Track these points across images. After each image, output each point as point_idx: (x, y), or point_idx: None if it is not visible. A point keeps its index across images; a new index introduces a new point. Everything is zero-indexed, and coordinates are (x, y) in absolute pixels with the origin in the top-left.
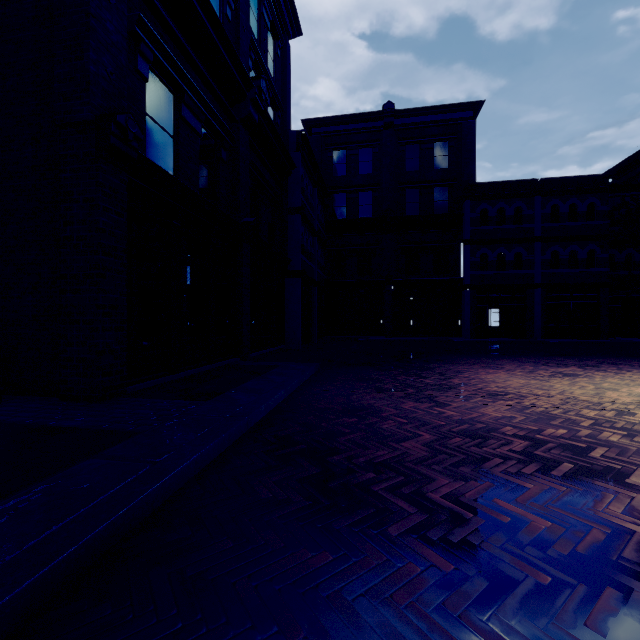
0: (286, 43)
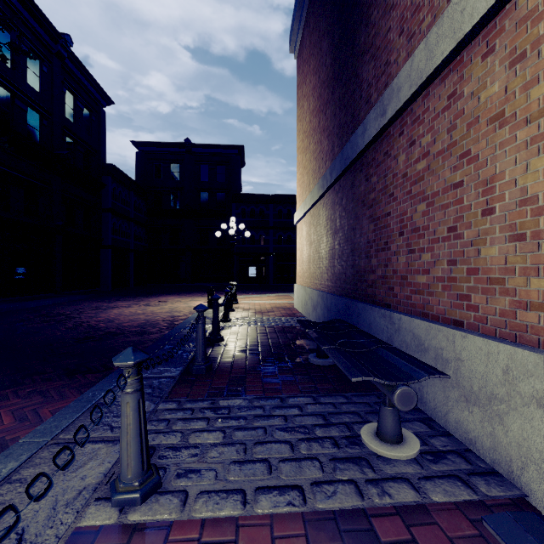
0: (101, 112)
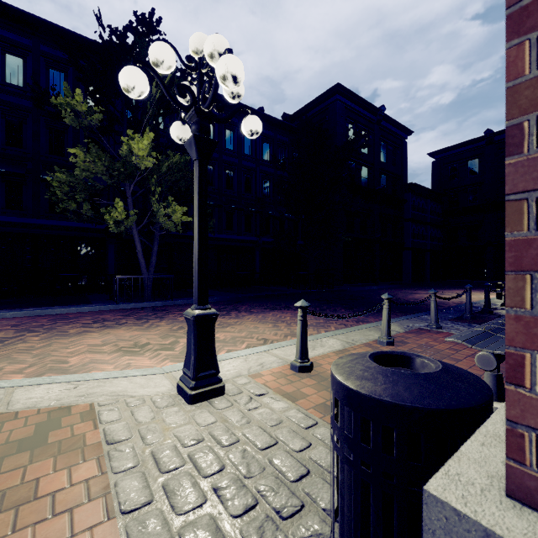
0: (403, 144)
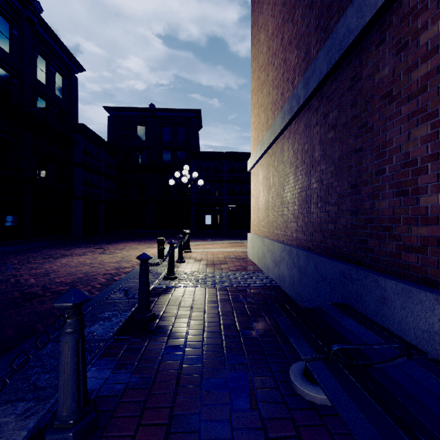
0: (72, 77)
